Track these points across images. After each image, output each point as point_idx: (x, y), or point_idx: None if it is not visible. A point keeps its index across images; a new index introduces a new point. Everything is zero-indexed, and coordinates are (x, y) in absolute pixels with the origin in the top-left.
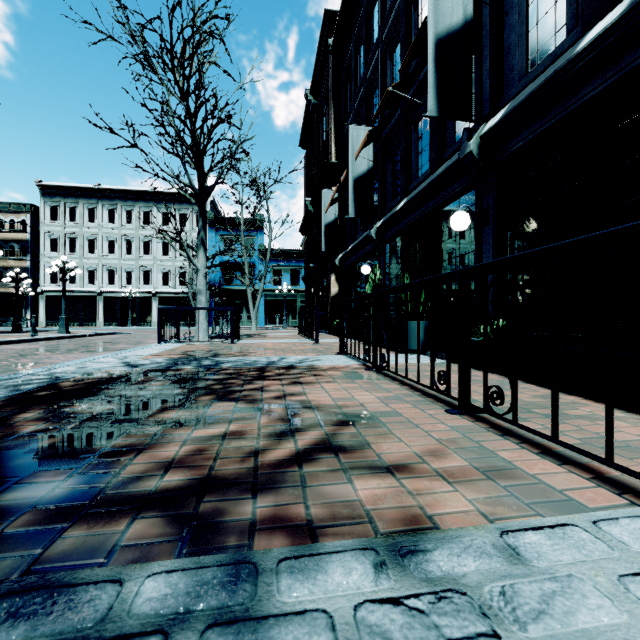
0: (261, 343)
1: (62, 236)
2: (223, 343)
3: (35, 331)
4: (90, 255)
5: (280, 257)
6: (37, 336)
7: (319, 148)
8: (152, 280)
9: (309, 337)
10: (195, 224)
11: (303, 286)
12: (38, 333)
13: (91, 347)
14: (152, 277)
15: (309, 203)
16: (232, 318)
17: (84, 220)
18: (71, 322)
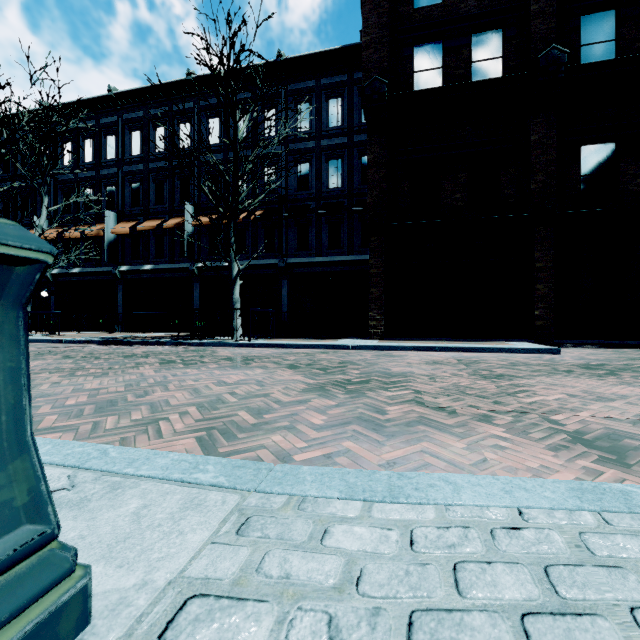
0: None
1: None
2: None
3: None
4: None
5: None
6: None
7: None
8: None
9: None
10: None
11: None
12: None
13: None
14: None
15: None
16: None
17: None
18: None
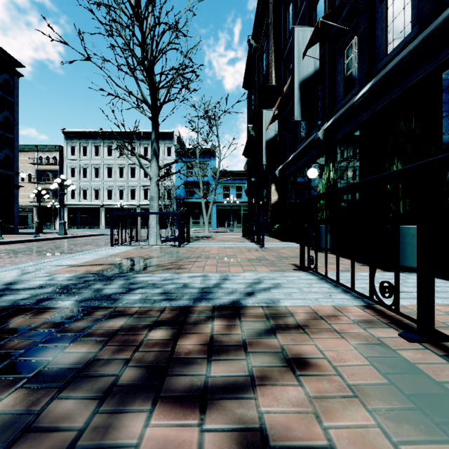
0: (207, 247)
1: (78, 166)
2: (171, 246)
3: (37, 233)
4: (96, 179)
5: (228, 177)
6: (38, 237)
7: (259, 83)
8: (137, 196)
9: (253, 241)
10: (166, 154)
11: (245, 198)
12: (49, 234)
13: (60, 248)
14: (137, 193)
15: (251, 128)
16: (179, 222)
17: (92, 154)
18: (84, 226)
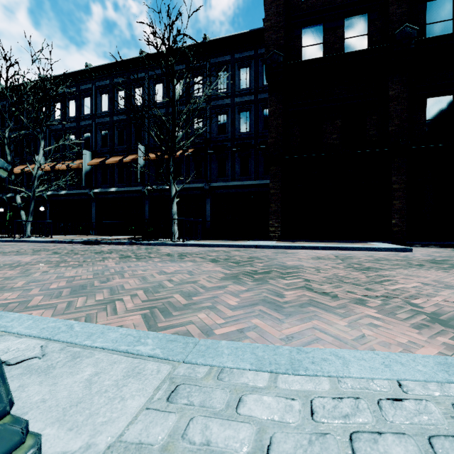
0: None
1: None
2: None
3: None
4: None
5: None
6: None
7: None
8: None
9: None
10: None
11: None
12: None
13: None
14: None
15: None
16: None
17: None
18: None
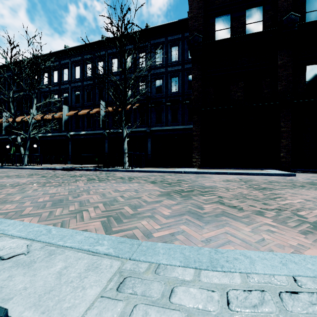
0: None
1: None
2: None
3: None
4: None
5: None
6: None
7: None
8: None
9: None
10: None
11: None
12: None
13: None
14: None
15: None
16: None
17: None
18: None
